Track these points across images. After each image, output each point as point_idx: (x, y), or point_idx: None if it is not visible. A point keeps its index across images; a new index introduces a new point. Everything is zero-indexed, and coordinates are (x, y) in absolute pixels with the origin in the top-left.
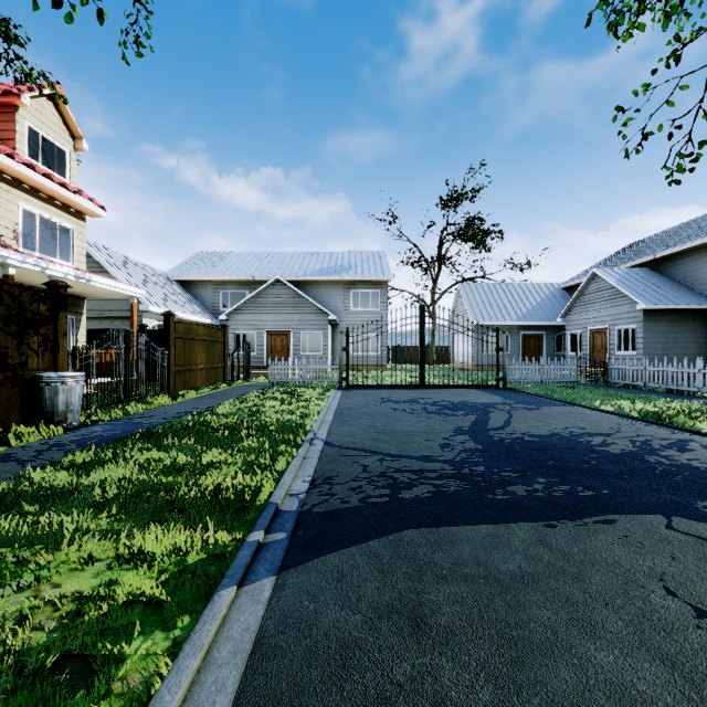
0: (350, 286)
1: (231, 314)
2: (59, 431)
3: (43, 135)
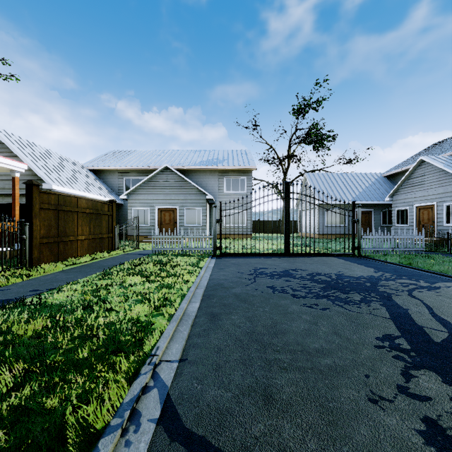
0: (224, 174)
1: (129, 194)
2: None
3: None
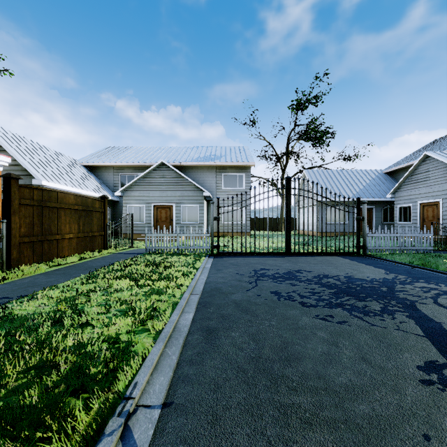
0: (221, 170)
1: (125, 191)
2: None
3: None
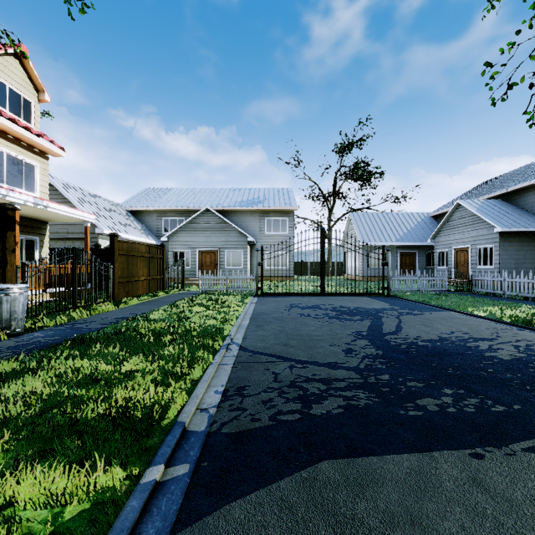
0: (265, 215)
1: (170, 236)
2: (2, 337)
3: (10, 87)
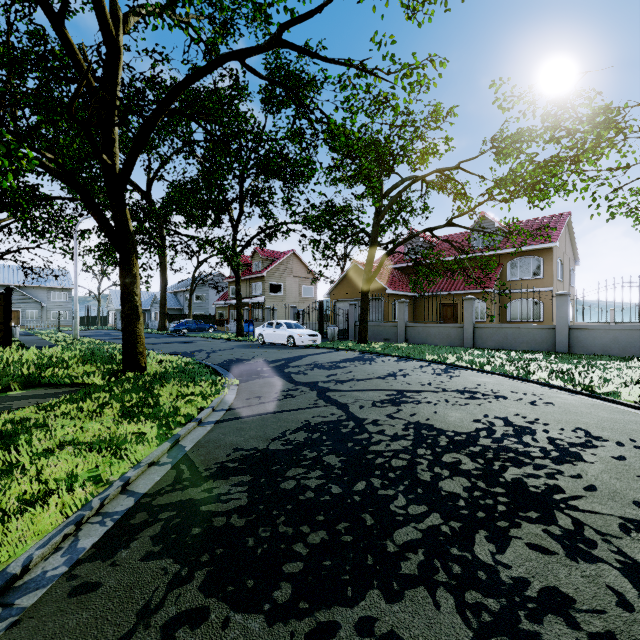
0: (51, 290)
1: None
2: None
3: None
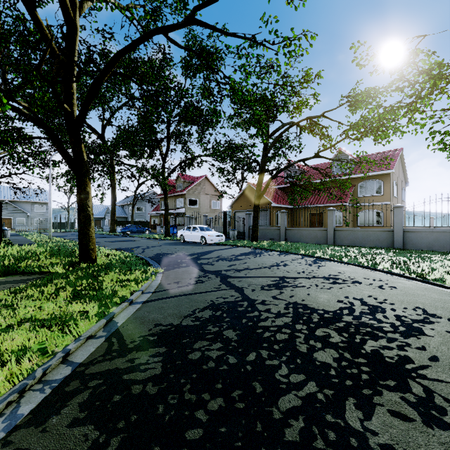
0: (34, 203)
1: None
2: None
3: None
